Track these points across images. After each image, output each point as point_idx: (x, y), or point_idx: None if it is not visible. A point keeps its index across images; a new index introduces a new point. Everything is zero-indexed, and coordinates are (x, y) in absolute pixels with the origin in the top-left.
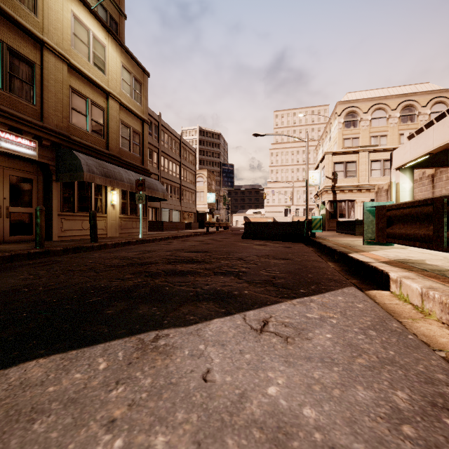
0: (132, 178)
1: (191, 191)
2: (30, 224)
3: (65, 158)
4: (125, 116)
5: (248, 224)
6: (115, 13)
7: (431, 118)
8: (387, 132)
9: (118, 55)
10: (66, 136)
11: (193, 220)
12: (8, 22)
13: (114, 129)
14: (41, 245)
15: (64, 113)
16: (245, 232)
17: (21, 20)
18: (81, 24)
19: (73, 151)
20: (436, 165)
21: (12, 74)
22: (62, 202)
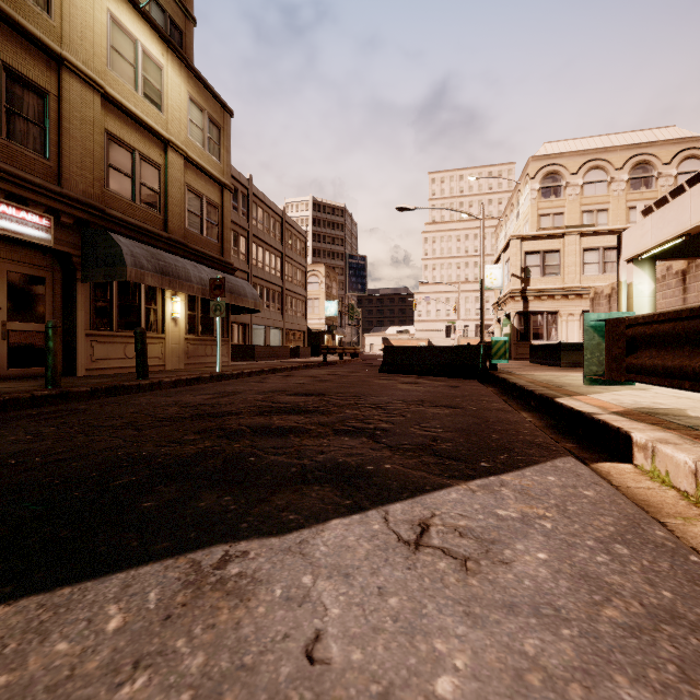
0: (204, 277)
1: (300, 298)
2: (41, 350)
3: (97, 244)
4: (194, 178)
5: (388, 349)
6: (178, 16)
7: (678, 183)
8: (609, 204)
9: (184, 81)
10: (100, 209)
11: (303, 343)
12: (5, 26)
13: (177, 199)
14: (55, 383)
15: (96, 172)
16: (385, 362)
17: (26, 23)
18: (124, 31)
19: (109, 232)
20: (692, 254)
21: (12, 110)
22: (93, 314)
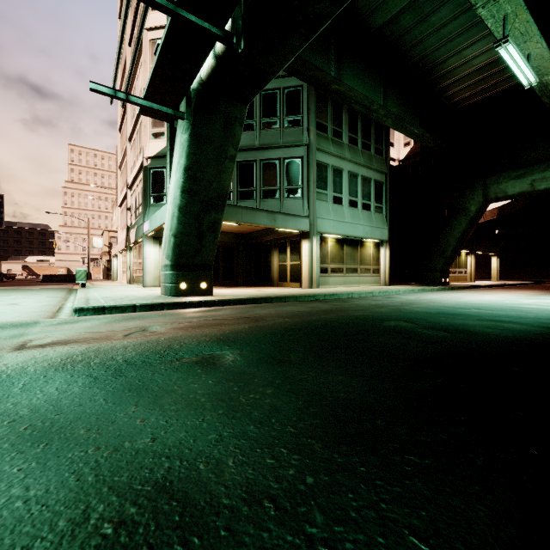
0: None
1: None
2: None
3: None
4: None
5: (45, 275)
6: None
7: None
8: None
9: None
10: None
11: None
12: None
13: None
14: None
15: None
16: (43, 279)
17: None
18: None
19: None
20: None
21: None
22: None
